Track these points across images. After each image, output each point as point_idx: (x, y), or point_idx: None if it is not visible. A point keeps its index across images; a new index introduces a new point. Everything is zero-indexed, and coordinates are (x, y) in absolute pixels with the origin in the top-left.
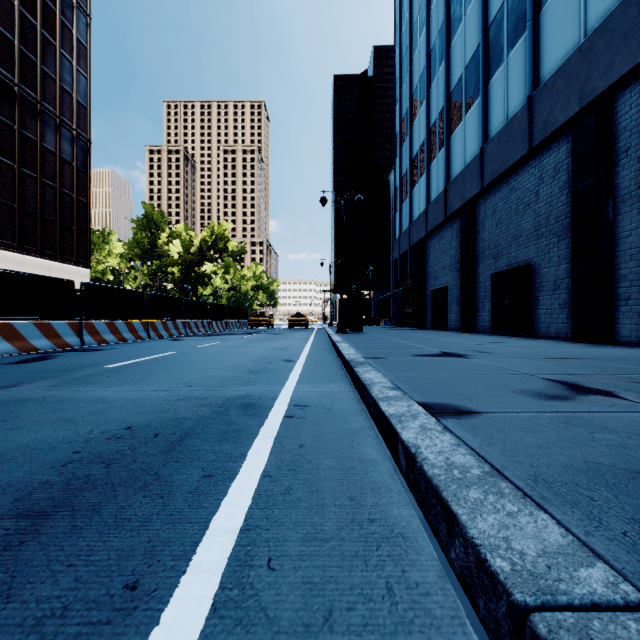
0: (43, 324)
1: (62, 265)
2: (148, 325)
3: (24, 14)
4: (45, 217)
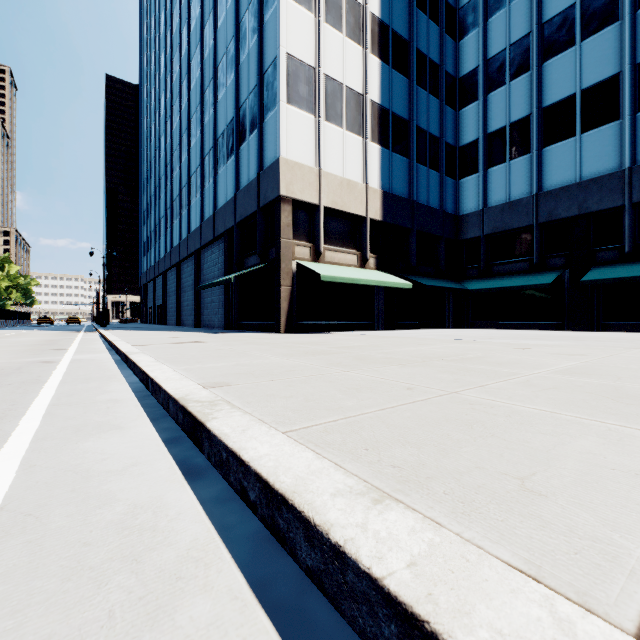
0: None
1: None
2: (6, 322)
3: None
4: None
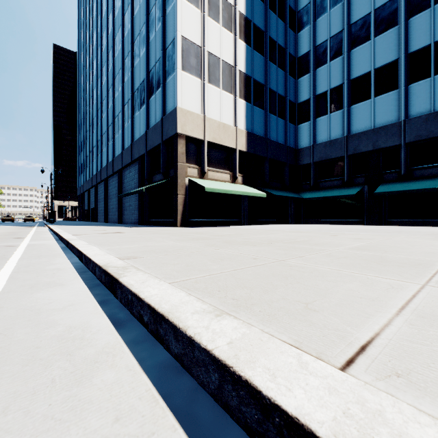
0: None
1: None
2: None
3: None
4: None
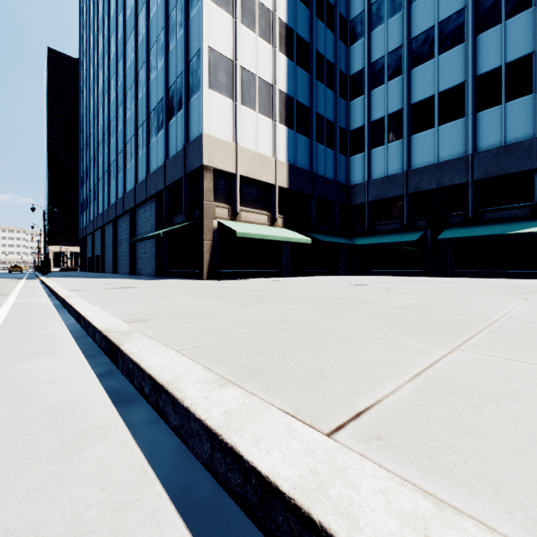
0: None
1: None
2: None
3: None
4: None
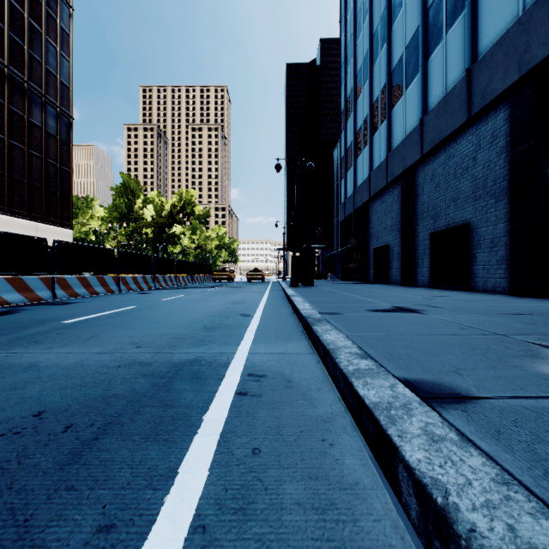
0: (15, 279)
1: (47, 226)
2: (119, 279)
3: (13, 4)
4: (32, 184)
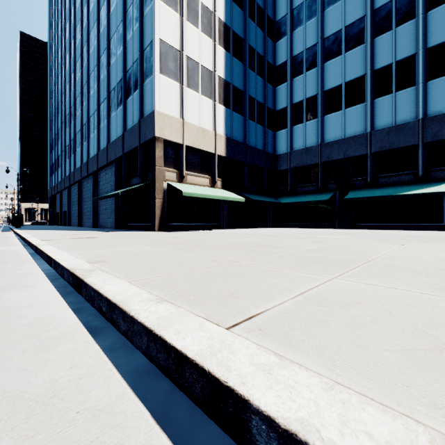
0: None
1: None
2: None
3: None
4: None
